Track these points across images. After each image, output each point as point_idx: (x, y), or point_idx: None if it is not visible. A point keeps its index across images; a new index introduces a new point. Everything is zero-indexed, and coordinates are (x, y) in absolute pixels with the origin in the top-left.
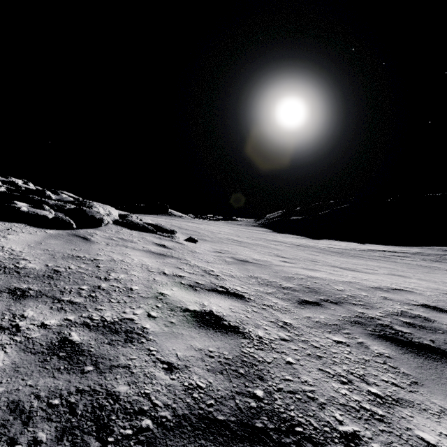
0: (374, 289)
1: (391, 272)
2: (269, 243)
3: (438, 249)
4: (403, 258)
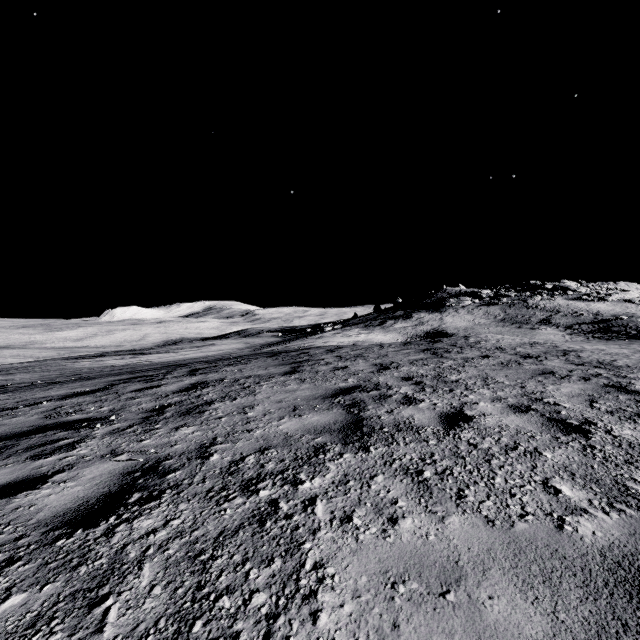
0: None
1: None
2: None
3: None
4: None
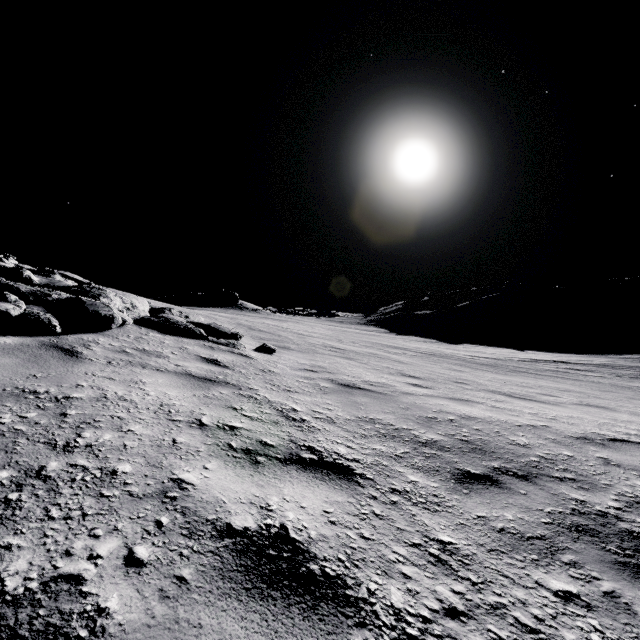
0: (580, 441)
1: (581, 399)
2: (387, 351)
3: (634, 359)
4: (586, 372)
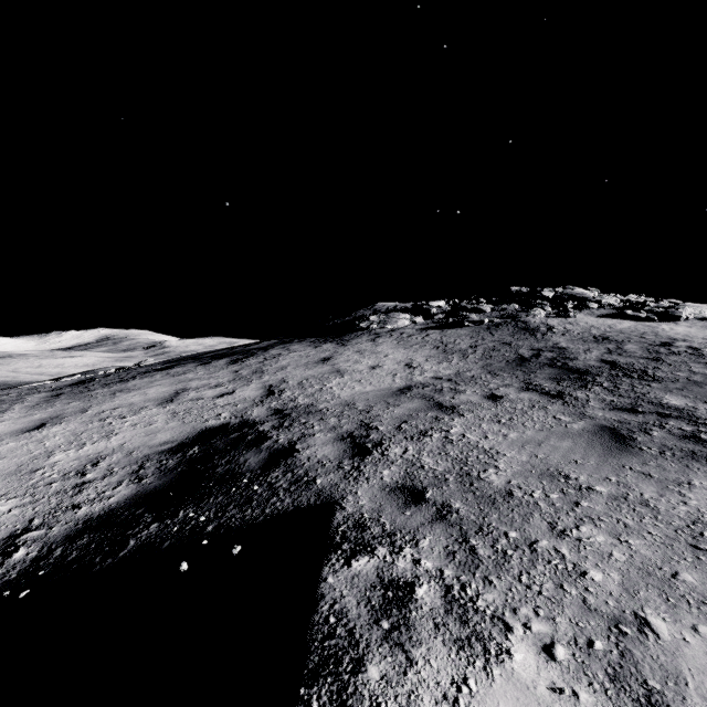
0: None
1: None
2: None
3: None
4: None
